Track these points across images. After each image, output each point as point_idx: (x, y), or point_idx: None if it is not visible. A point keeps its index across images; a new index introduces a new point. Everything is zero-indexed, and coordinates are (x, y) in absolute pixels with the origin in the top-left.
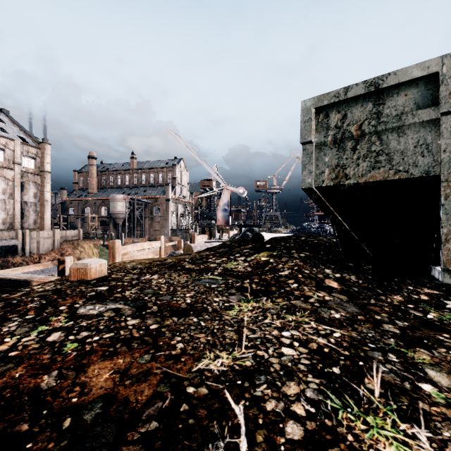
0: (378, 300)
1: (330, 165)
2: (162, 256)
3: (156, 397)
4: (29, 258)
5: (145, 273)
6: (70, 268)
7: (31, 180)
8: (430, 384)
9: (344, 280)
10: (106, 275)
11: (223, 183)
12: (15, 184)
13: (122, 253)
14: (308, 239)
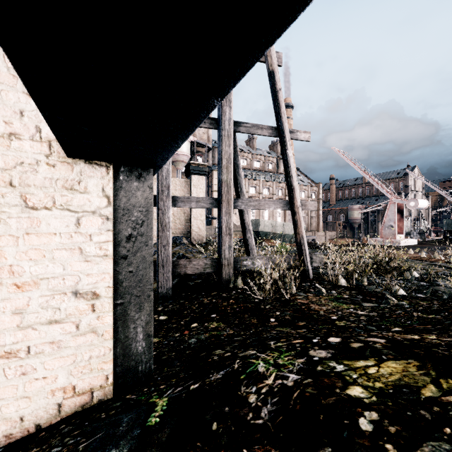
0: None
1: (446, 228)
2: None
3: (422, 244)
4: None
5: None
6: None
7: None
8: (443, 245)
9: None
10: None
11: None
12: None
13: None
14: None
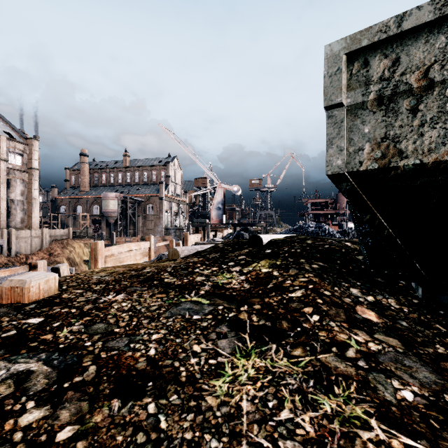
0: (447, 346)
1: (372, 138)
2: (151, 257)
3: None
4: (16, 258)
5: (109, 291)
6: (1, 287)
7: (18, 177)
8: None
9: (381, 306)
10: (57, 293)
11: (216, 181)
12: (1, 182)
13: (106, 255)
14: (316, 242)
